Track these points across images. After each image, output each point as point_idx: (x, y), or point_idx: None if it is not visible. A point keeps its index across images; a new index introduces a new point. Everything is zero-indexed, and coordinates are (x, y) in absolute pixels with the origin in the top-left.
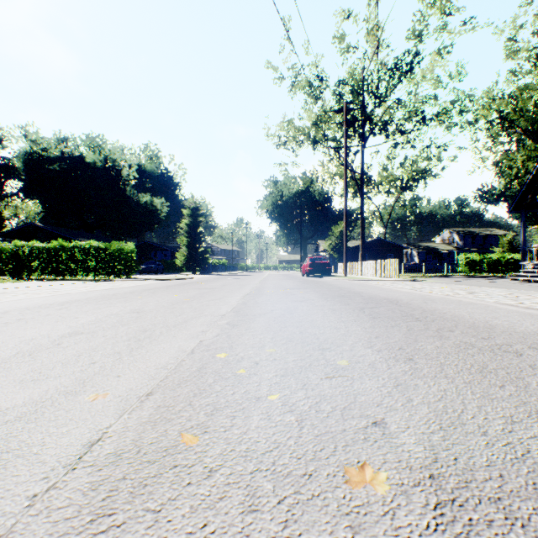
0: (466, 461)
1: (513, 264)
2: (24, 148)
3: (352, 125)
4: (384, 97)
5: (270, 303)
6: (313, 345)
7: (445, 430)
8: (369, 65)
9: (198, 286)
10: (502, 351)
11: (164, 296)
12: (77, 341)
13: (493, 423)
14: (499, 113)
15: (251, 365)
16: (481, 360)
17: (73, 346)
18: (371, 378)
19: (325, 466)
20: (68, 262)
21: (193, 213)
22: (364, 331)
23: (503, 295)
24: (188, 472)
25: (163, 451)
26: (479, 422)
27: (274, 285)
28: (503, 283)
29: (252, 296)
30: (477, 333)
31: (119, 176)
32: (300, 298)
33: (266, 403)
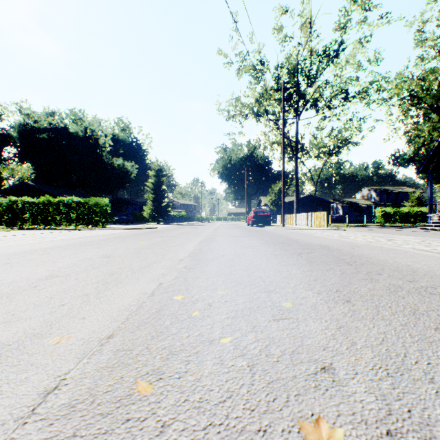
0: (420, 413)
1: (420, 216)
2: (19, 120)
3: (288, 102)
4: (315, 78)
5: (221, 248)
6: (259, 287)
7: (393, 377)
8: (302, 52)
9: (161, 234)
10: (428, 293)
11: (132, 243)
12: (52, 284)
13: (437, 368)
14: (409, 91)
15: (205, 307)
16: (411, 302)
17: (47, 289)
18: (314, 320)
19: (279, 420)
20: (54, 214)
21: (158, 174)
22: (303, 274)
23: (417, 242)
24: (140, 427)
25: (117, 402)
26: (424, 367)
27: (224, 233)
28: (415, 232)
29: (206, 243)
30: (402, 276)
31: (97, 143)
32: (246, 244)
33: (219, 346)
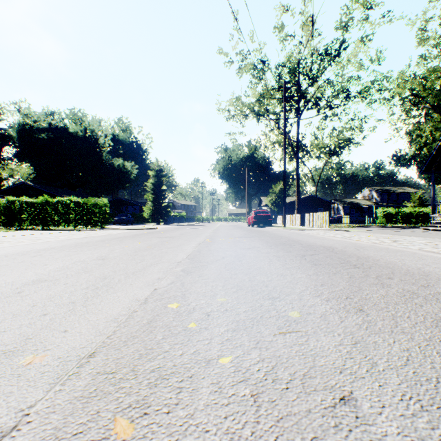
0: None
1: (422, 216)
2: (18, 120)
3: (289, 101)
4: (316, 77)
5: (221, 250)
6: (262, 293)
7: (429, 412)
8: (304, 50)
9: (160, 235)
10: None
11: (129, 244)
12: (37, 289)
13: None
14: (411, 91)
15: (202, 317)
16: (431, 311)
17: (31, 295)
18: (326, 334)
19: None
20: (52, 215)
21: (158, 174)
22: (309, 278)
23: (423, 243)
24: None
25: None
26: None
27: (225, 234)
28: (418, 232)
29: (206, 244)
30: (415, 280)
31: (97, 143)
32: (247, 245)
33: (217, 368)
